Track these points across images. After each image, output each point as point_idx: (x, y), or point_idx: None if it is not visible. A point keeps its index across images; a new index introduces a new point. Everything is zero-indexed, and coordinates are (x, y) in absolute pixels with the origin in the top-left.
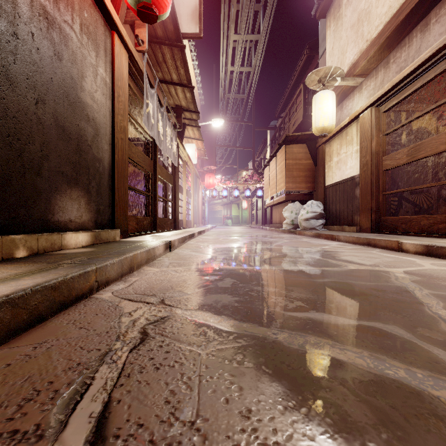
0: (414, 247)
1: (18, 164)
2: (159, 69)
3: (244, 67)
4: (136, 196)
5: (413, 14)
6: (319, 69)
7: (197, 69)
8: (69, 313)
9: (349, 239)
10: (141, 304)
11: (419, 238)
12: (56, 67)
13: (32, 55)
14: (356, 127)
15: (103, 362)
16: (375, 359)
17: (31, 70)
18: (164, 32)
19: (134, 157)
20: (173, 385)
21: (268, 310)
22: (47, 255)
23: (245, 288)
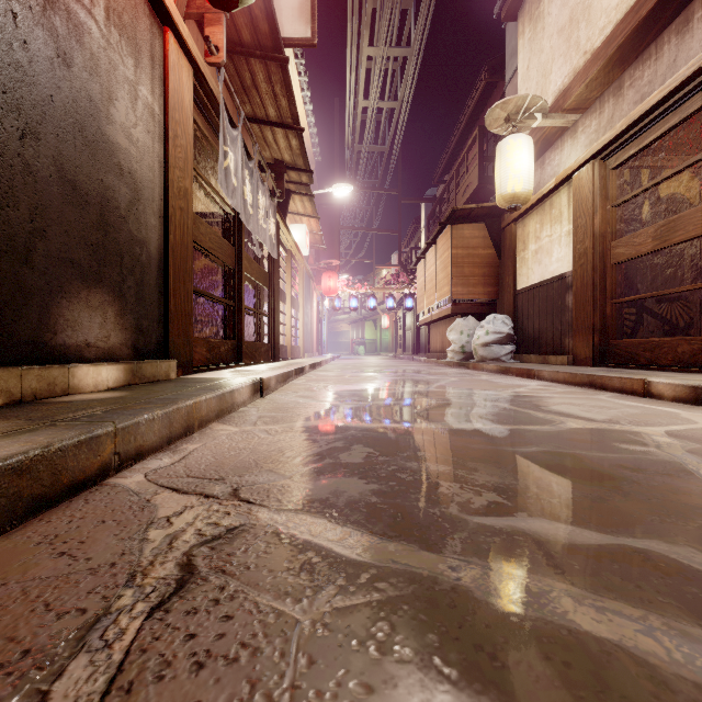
0: (673, 390)
1: None
2: (246, 99)
3: (385, 101)
4: (211, 306)
5: (664, 5)
6: (507, 99)
7: (309, 104)
8: (50, 520)
9: (558, 376)
10: (194, 499)
11: (676, 375)
12: (60, 78)
13: (13, 52)
14: (567, 195)
15: (82, 647)
16: (681, 637)
17: (12, 79)
18: (253, 35)
19: (204, 240)
20: None
21: (436, 512)
22: (37, 404)
23: (390, 464)
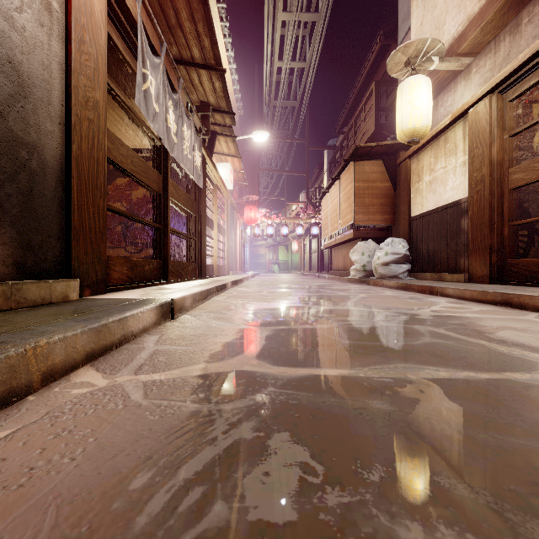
0: None
1: None
2: (172, 40)
3: (296, 61)
4: (146, 230)
5: None
6: (409, 43)
7: (233, 63)
8: None
9: (465, 293)
10: None
11: None
12: None
13: None
14: (462, 129)
15: None
16: None
17: None
18: None
19: (126, 162)
20: None
21: None
22: None
23: (360, 537)
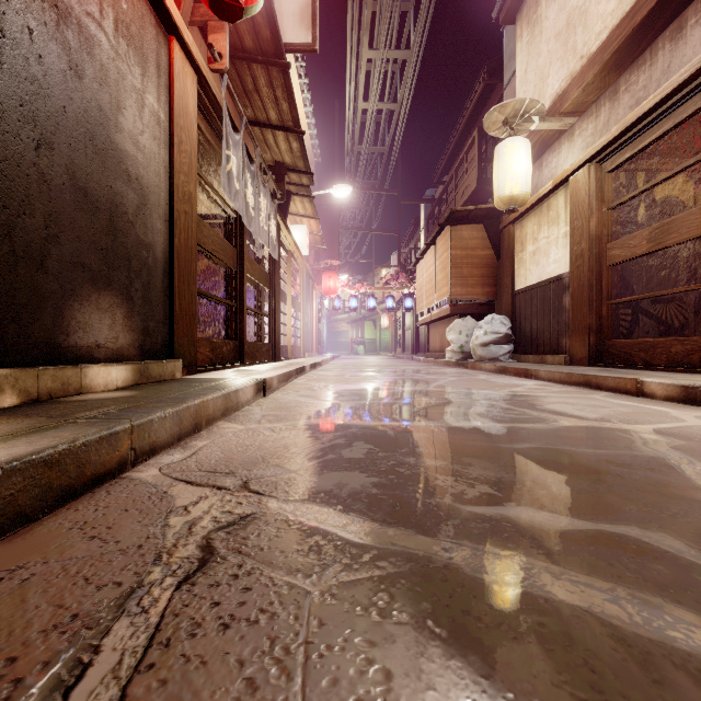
0: (665, 389)
1: (4, 250)
2: (248, 103)
3: (385, 102)
4: (212, 307)
5: (658, 12)
6: (505, 103)
7: (310, 105)
8: (77, 509)
9: (554, 376)
10: (208, 491)
11: (669, 375)
12: (72, 90)
13: (29, 66)
14: (564, 197)
15: (122, 612)
16: (643, 604)
17: (28, 92)
18: (255, 41)
19: (207, 243)
20: (253, 665)
21: (432, 502)
22: (54, 403)
23: (389, 459)
